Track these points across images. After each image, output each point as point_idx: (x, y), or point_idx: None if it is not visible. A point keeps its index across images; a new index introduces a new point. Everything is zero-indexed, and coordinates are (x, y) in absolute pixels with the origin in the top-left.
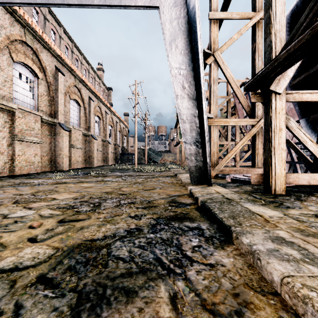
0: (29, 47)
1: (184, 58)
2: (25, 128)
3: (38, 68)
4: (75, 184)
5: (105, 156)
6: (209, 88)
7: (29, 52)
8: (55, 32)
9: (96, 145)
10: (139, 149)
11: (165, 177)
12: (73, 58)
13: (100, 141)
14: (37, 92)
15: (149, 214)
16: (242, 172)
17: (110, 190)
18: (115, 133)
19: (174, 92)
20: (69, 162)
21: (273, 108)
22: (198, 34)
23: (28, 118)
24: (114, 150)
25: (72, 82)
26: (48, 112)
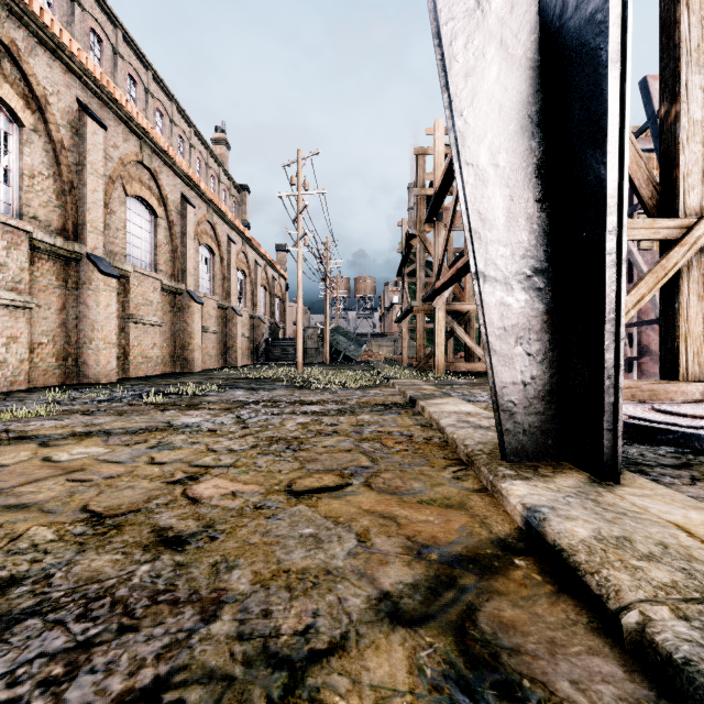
0: None
1: None
2: None
3: (18, 98)
4: (41, 448)
5: (226, 345)
6: None
7: None
8: (102, 37)
9: (200, 318)
10: (312, 328)
11: (381, 411)
12: (149, 108)
13: (214, 309)
14: (17, 166)
15: None
16: (635, 396)
17: (135, 496)
18: (252, 291)
19: (434, 34)
20: (123, 361)
21: None
22: None
23: None
24: (250, 331)
25: (133, 152)
26: (56, 223)
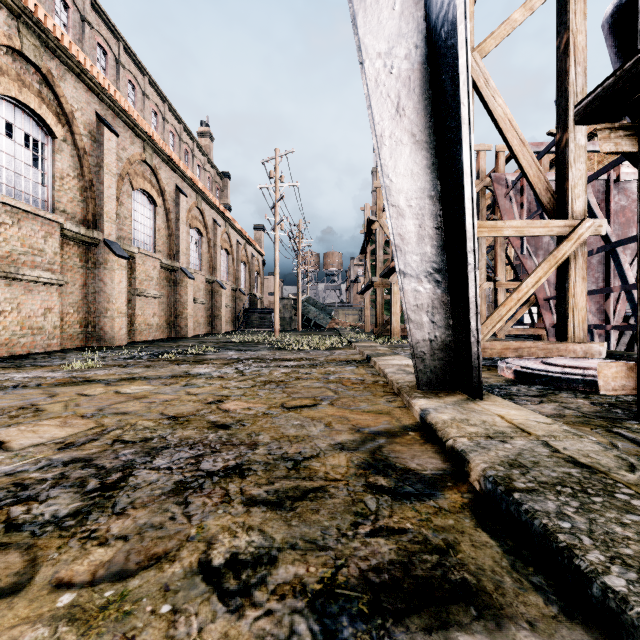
0: (31, 66)
1: (401, 25)
2: (20, 249)
3: (53, 115)
4: (108, 386)
5: (212, 314)
6: None
7: (30, 76)
8: (107, 50)
9: (191, 291)
10: (286, 299)
11: (343, 365)
12: (146, 109)
13: (202, 283)
14: (51, 170)
15: (291, 551)
16: (534, 353)
17: (189, 409)
18: (234, 267)
19: (371, 128)
20: (130, 328)
21: None
22: None
23: (27, 226)
24: (232, 301)
25: (138, 153)
26: (79, 214)
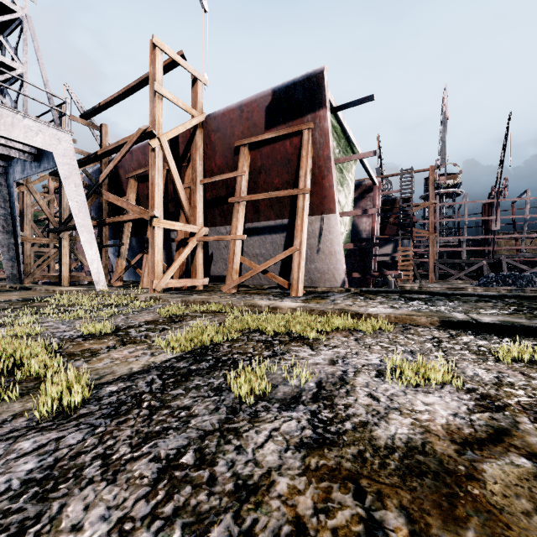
0: None
1: (4, 210)
2: None
3: None
4: None
5: None
6: (23, 210)
7: None
8: None
9: None
10: None
11: None
12: None
13: None
14: None
15: None
16: None
17: None
18: None
19: None
20: None
21: (63, 245)
22: (16, 206)
23: None
24: None
25: None
26: None
